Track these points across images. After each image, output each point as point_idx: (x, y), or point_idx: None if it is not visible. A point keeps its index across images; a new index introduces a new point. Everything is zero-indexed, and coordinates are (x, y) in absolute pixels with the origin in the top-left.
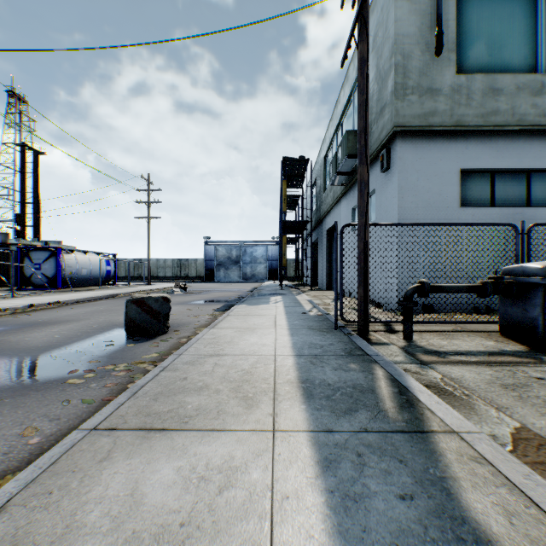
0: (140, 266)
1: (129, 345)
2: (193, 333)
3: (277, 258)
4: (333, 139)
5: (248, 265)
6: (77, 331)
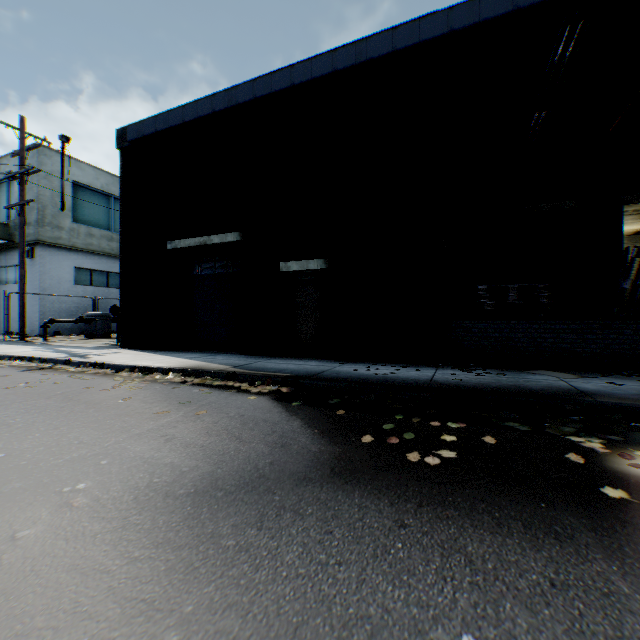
0: None
1: None
2: None
3: None
4: None
5: None
6: None
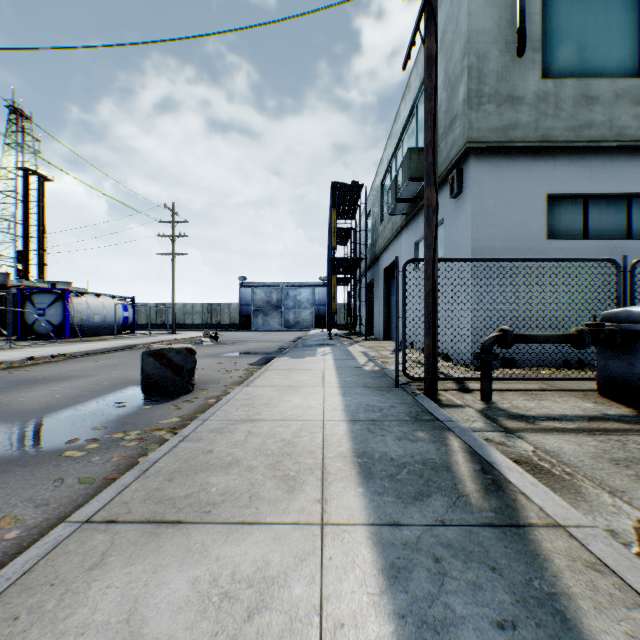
0: (163, 312)
1: (144, 408)
2: (223, 393)
3: (325, 303)
4: (391, 160)
5: (291, 311)
6: (83, 389)
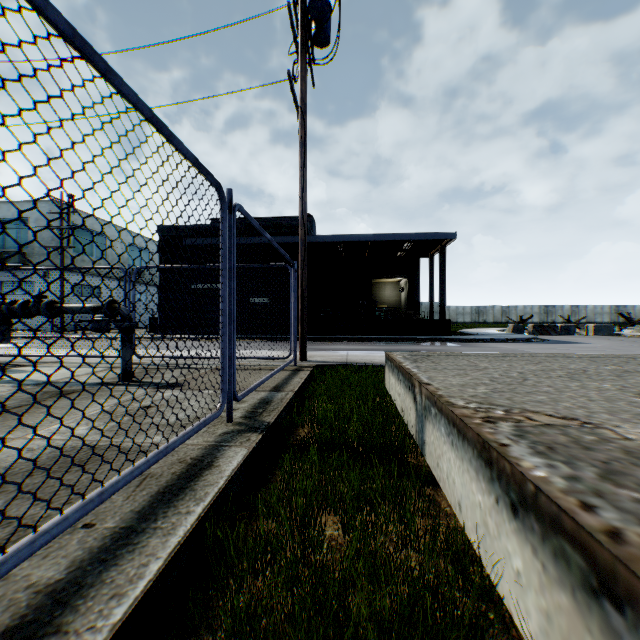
0: None
1: None
2: None
3: None
4: None
5: None
6: None
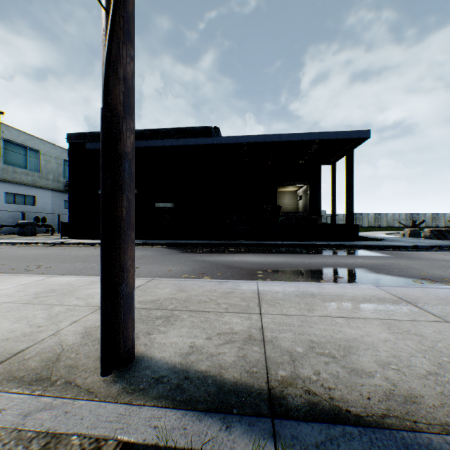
0: None
1: None
2: None
3: None
4: None
5: None
6: None
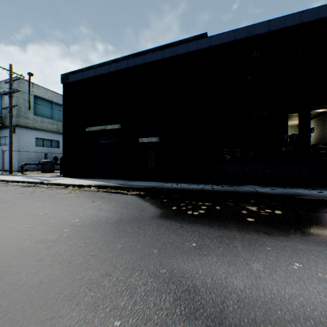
0: None
1: None
2: None
3: None
4: None
5: None
6: None
